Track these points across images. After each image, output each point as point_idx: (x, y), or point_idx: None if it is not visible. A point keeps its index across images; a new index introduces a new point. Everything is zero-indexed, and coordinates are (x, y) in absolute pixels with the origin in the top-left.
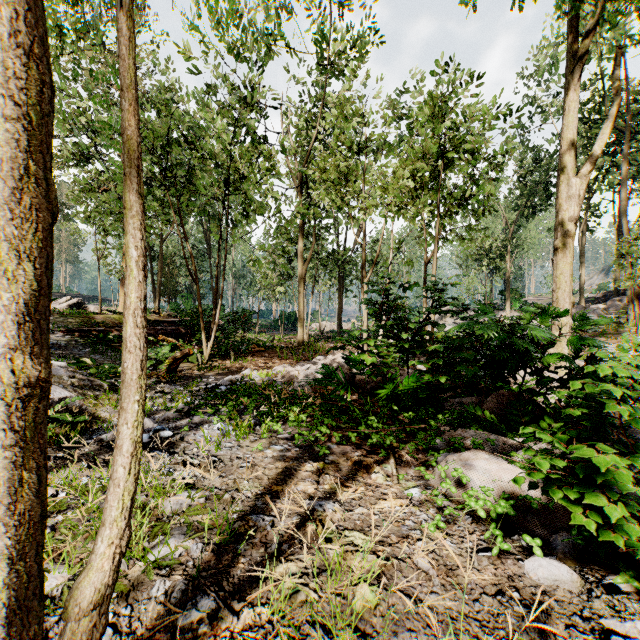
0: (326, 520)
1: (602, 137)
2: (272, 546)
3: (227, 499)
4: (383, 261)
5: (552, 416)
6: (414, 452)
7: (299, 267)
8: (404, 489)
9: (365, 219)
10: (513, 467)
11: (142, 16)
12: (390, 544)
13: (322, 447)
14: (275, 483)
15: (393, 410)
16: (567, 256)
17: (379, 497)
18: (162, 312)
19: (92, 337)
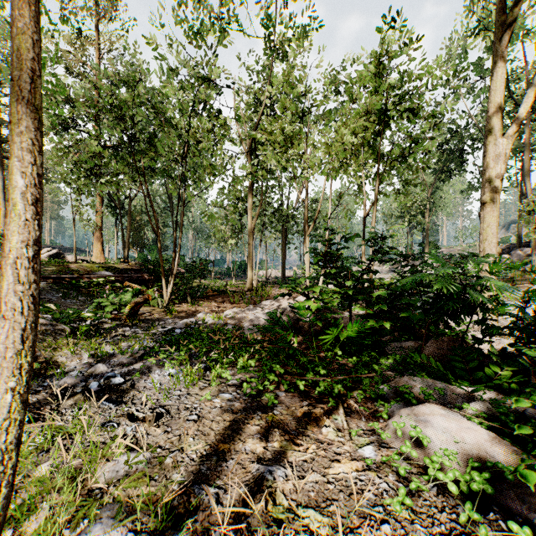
0: (277, 492)
1: (526, 101)
2: (215, 533)
3: (169, 464)
4: (322, 216)
5: (493, 362)
6: (362, 401)
7: (248, 222)
8: (357, 447)
9: (308, 177)
10: (474, 426)
11: (113, 5)
12: (351, 528)
13: (271, 397)
14: (222, 440)
15: (337, 354)
16: (493, 210)
17: (332, 458)
18: (131, 261)
19: (65, 283)
